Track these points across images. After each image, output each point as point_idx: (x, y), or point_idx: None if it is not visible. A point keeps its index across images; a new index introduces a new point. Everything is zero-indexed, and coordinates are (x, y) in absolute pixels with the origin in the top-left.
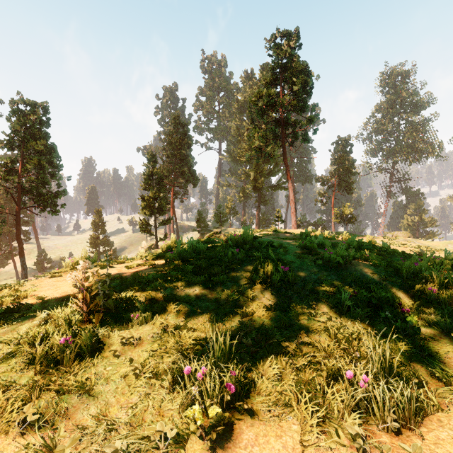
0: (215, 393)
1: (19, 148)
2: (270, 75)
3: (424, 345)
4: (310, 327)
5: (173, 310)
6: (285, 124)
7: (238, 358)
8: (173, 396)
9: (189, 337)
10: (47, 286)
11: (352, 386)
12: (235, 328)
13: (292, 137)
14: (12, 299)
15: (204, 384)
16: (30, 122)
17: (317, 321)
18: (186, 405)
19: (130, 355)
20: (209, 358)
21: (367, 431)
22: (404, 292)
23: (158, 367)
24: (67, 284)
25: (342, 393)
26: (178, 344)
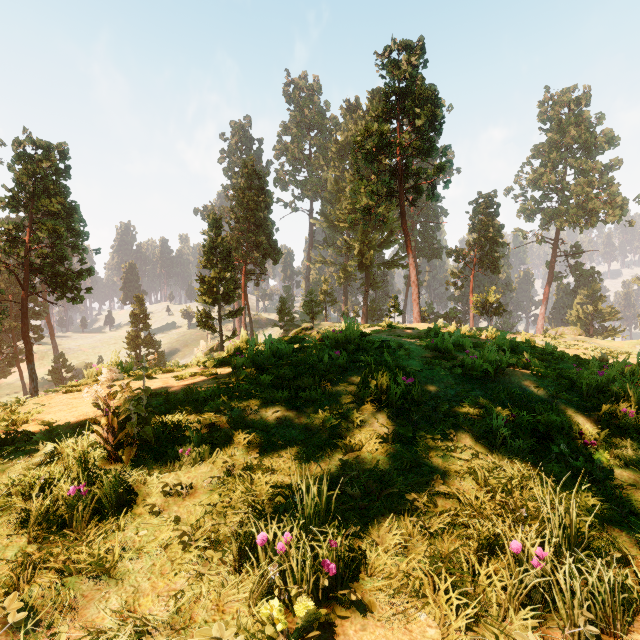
0: (305, 576)
1: (26, 208)
2: (382, 104)
3: (621, 497)
4: (447, 468)
5: (243, 442)
6: (404, 174)
7: (340, 516)
8: (239, 578)
9: (265, 484)
10: (59, 405)
11: (520, 565)
12: (334, 470)
13: (414, 193)
14: (5, 425)
15: (287, 562)
16: (41, 171)
17: (457, 459)
18: (260, 594)
19: (176, 512)
20: (295, 519)
21: (547, 639)
22: (585, 415)
23: (217, 530)
24: (88, 403)
25: (505, 575)
26: (249, 494)
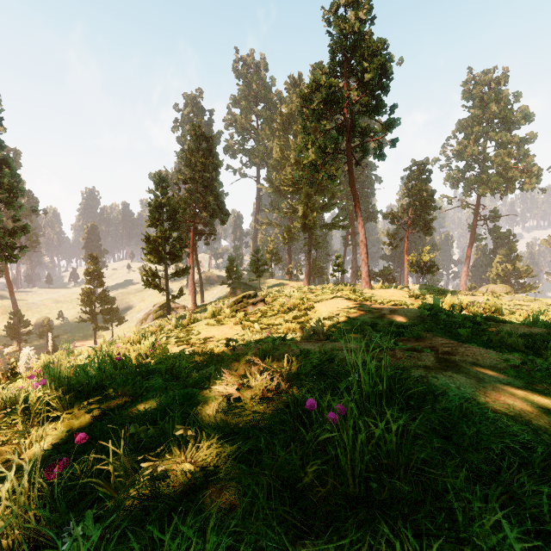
0: None
1: None
2: (329, 62)
3: None
4: None
5: None
6: (351, 133)
7: None
8: None
9: None
10: None
11: None
12: None
13: (361, 152)
14: None
15: None
16: None
17: None
18: None
19: None
20: None
21: None
22: None
23: None
24: None
25: None
26: None
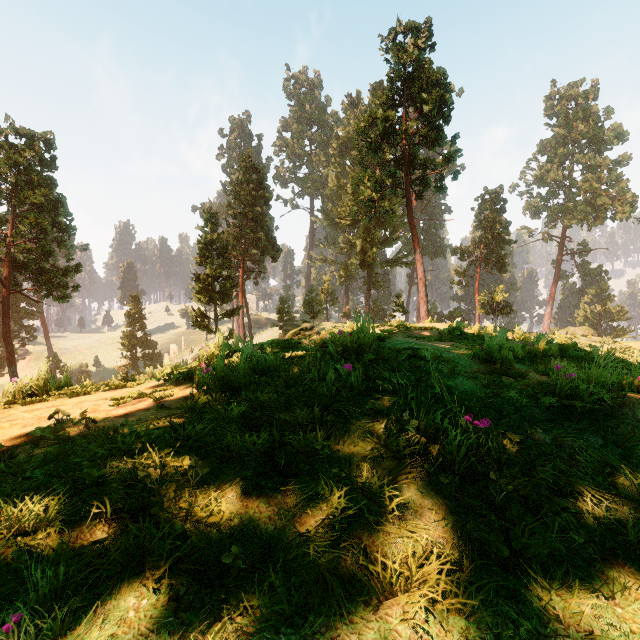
0: None
1: (9, 201)
2: (387, 91)
3: None
4: None
5: (162, 566)
6: (410, 165)
7: None
8: None
9: None
10: None
11: None
12: None
13: (421, 185)
14: None
15: None
16: (24, 161)
17: (636, 630)
18: None
19: None
20: None
21: None
22: None
23: None
24: None
25: None
26: None
